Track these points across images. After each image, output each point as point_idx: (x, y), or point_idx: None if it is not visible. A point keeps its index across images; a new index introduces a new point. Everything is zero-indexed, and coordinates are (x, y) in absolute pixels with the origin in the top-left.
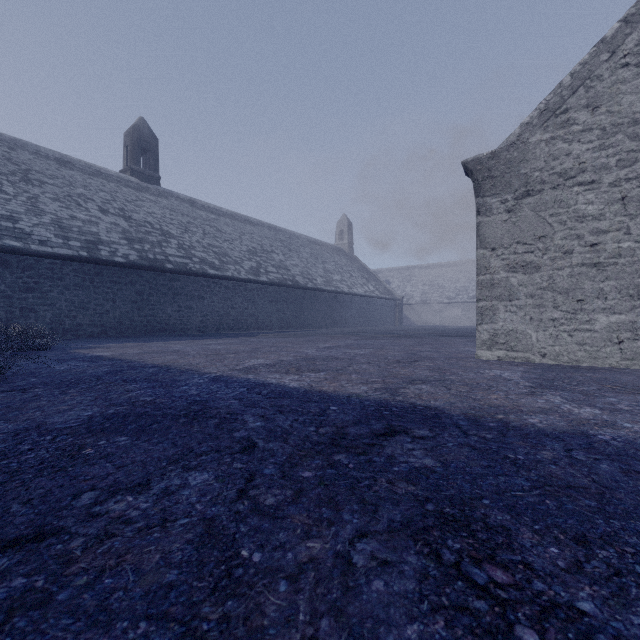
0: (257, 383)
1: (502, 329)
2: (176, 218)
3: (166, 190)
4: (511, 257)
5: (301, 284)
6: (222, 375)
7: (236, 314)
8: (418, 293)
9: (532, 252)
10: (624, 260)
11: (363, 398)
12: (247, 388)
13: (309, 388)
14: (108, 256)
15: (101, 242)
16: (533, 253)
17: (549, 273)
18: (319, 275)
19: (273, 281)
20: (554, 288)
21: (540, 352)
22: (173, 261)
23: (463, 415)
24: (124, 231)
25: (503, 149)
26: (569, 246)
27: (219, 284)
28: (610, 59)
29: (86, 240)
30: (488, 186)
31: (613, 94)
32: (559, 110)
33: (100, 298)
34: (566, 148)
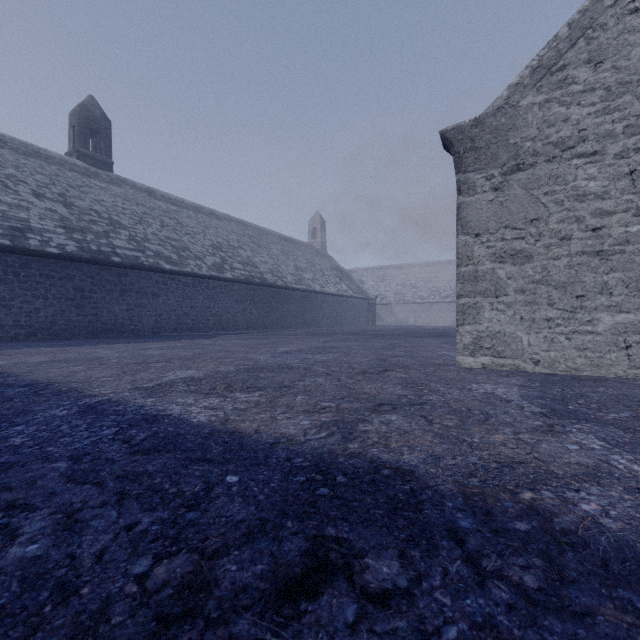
0: (147, 415)
1: (487, 331)
2: (130, 208)
3: (120, 177)
4: (498, 244)
5: (270, 282)
6: (109, 399)
7: (196, 313)
8: (391, 293)
9: (523, 238)
10: (633, 247)
11: (295, 448)
12: (120, 427)
13: (220, 425)
14: (38, 246)
15: (31, 230)
16: (524, 239)
17: (543, 263)
18: (290, 273)
19: (239, 278)
20: (549, 281)
21: (532, 358)
22: (121, 254)
23: (461, 494)
24: (62, 219)
25: (489, 114)
26: (567, 231)
27: (176, 280)
28: (616, 4)
29: (11, 227)
30: (471, 159)
31: (620, 46)
32: (555, 67)
33: (27, 294)
34: (563, 112)
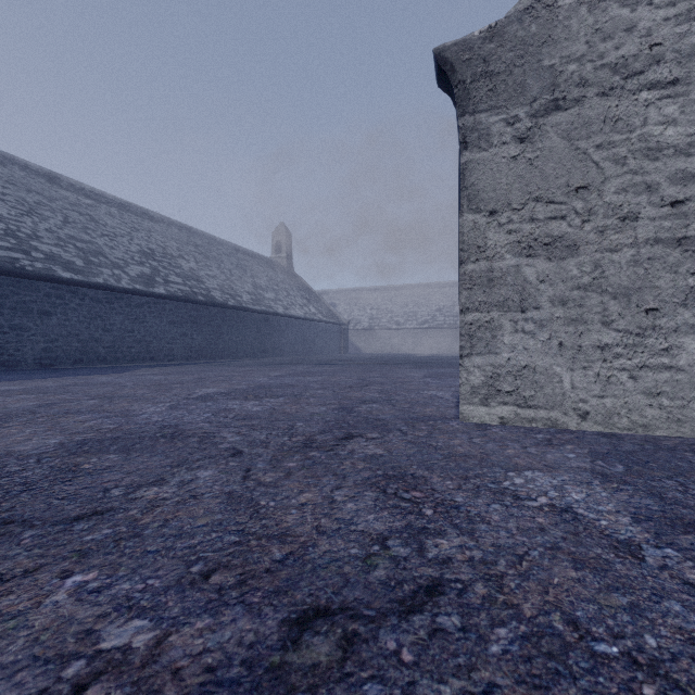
0: None
1: (508, 365)
2: (14, 193)
3: (3, 153)
4: (525, 227)
5: (218, 301)
6: None
7: (112, 339)
8: (366, 318)
9: (564, 217)
10: None
11: None
12: None
13: None
14: None
15: None
16: (565, 219)
17: (595, 258)
18: (246, 291)
19: (175, 294)
20: (604, 286)
21: (578, 409)
22: None
23: None
24: None
25: (512, 18)
26: (632, 205)
27: (80, 294)
28: None
29: None
30: (483, 91)
31: None
32: None
33: None
34: (627, 17)
